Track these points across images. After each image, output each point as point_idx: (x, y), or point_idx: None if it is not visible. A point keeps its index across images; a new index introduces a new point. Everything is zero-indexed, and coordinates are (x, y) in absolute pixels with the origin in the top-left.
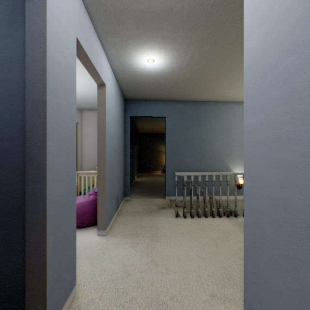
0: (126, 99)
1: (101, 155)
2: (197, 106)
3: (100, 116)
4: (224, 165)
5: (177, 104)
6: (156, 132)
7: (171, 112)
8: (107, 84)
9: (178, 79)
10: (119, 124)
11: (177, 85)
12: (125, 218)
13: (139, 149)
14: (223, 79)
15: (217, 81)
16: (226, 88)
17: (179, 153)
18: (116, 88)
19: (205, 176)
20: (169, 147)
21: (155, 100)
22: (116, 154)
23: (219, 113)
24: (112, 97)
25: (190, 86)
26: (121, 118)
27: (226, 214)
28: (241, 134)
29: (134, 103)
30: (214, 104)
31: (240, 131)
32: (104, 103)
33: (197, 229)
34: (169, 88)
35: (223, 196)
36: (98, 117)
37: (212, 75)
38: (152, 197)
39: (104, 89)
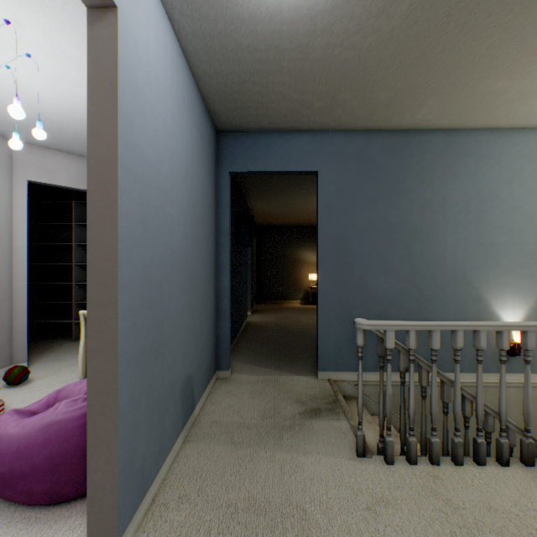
0: (220, 128)
1: (100, 265)
2: (399, 144)
3: (95, 121)
4: (472, 295)
5: (346, 139)
6: (291, 224)
7: (331, 160)
8: (126, 11)
9: (368, 32)
10: (195, 184)
11: (356, 65)
12: (204, 457)
13: (257, 257)
14: (511, 24)
15: (488, 39)
16: (500, 74)
17: (352, 262)
18: (184, 77)
19: (454, 332)
20: (328, 249)
21: (291, 129)
22: (179, 264)
23: (458, 159)
24: (161, 83)
25: (394, 68)
26: (205, 173)
27: (521, 455)
28: (517, 214)
29: (241, 139)
30: (445, 138)
31: (513, 205)
32: (111, 74)
33: (454, 536)
34: (334, 80)
35: (467, 375)
36: (88, 128)
37: (484, 6)
38: (285, 372)
39: (112, 22)
